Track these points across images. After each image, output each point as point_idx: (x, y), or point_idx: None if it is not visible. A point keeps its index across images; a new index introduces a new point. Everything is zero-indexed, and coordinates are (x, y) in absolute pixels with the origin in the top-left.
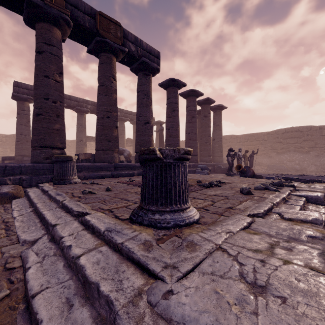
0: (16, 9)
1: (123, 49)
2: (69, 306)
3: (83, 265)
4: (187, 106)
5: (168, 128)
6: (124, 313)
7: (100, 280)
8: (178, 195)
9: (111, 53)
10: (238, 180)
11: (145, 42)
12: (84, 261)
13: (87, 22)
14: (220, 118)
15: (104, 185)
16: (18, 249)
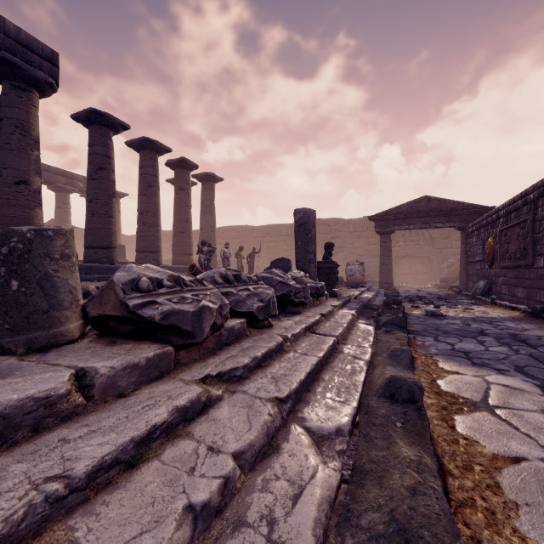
0: None
1: None
2: None
3: None
4: (140, 167)
5: (89, 200)
6: None
7: None
8: None
9: None
10: None
11: (14, 24)
12: None
13: None
14: (211, 195)
15: None
16: None
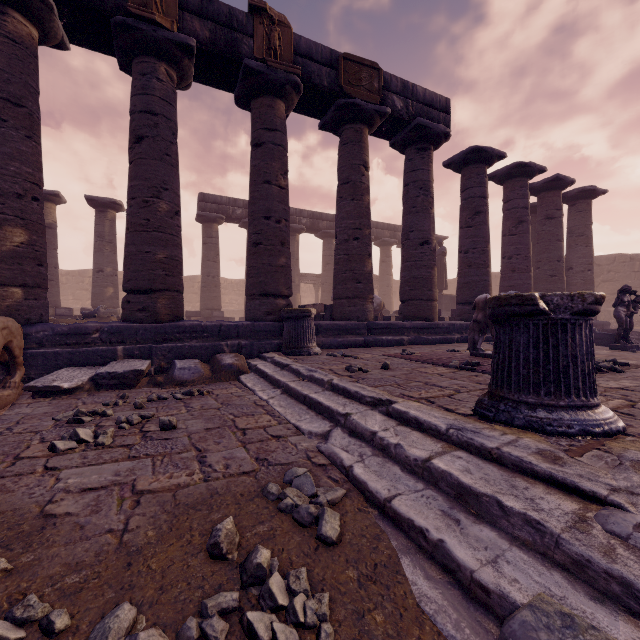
0: (226, 86)
1: (382, 110)
2: (453, 520)
3: (447, 471)
4: (506, 201)
5: (464, 250)
6: (572, 539)
7: (493, 493)
8: (581, 380)
9: (362, 122)
10: None
11: (421, 88)
12: (443, 466)
13: (325, 77)
14: (586, 218)
15: (368, 360)
16: (308, 442)
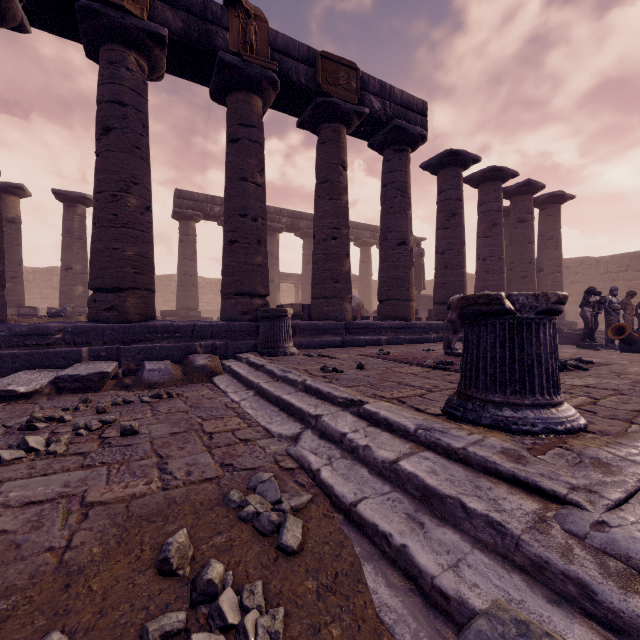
0: (201, 79)
1: (360, 111)
2: (417, 524)
3: (414, 473)
4: (481, 204)
5: (441, 251)
6: (532, 540)
7: (457, 494)
8: (545, 378)
9: (340, 121)
10: (623, 358)
11: (399, 90)
12: (409, 467)
13: (302, 74)
14: (556, 222)
15: (344, 360)
16: (277, 445)
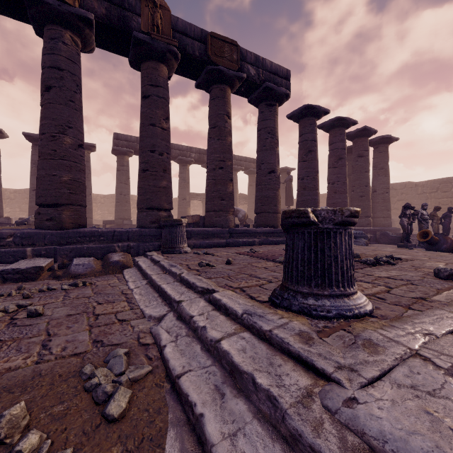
0: (122, 52)
1: (240, 76)
2: (220, 394)
3: (227, 351)
4: (330, 143)
5: (301, 178)
6: (295, 414)
7: (253, 370)
8: (340, 274)
9: (225, 83)
10: (425, 255)
11: (269, 61)
12: (226, 346)
13: (197, 49)
14: (385, 157)
15: (221, 257)
16: (145, 324)
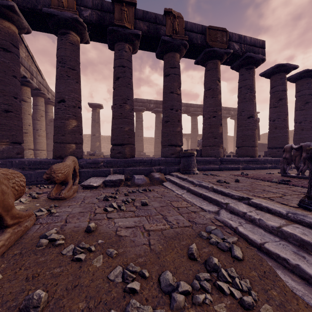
0: (152, 50)
1: (228, 51)
2: (301, 256)
3: (293, 233)
4: (297, 91)
5: (272, 120)
6: None
7: None
8: None
9: (217, 58)
10: None
11: (249, 37)
12: (289, 230)
13: (199, 39)
14: None
15: (225, 177)
16: (209, 215)
